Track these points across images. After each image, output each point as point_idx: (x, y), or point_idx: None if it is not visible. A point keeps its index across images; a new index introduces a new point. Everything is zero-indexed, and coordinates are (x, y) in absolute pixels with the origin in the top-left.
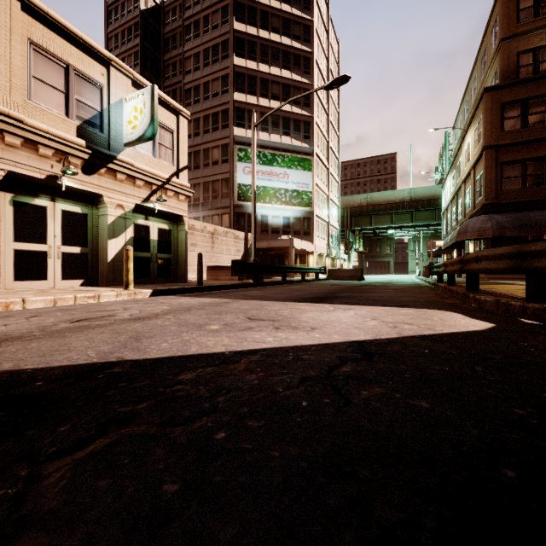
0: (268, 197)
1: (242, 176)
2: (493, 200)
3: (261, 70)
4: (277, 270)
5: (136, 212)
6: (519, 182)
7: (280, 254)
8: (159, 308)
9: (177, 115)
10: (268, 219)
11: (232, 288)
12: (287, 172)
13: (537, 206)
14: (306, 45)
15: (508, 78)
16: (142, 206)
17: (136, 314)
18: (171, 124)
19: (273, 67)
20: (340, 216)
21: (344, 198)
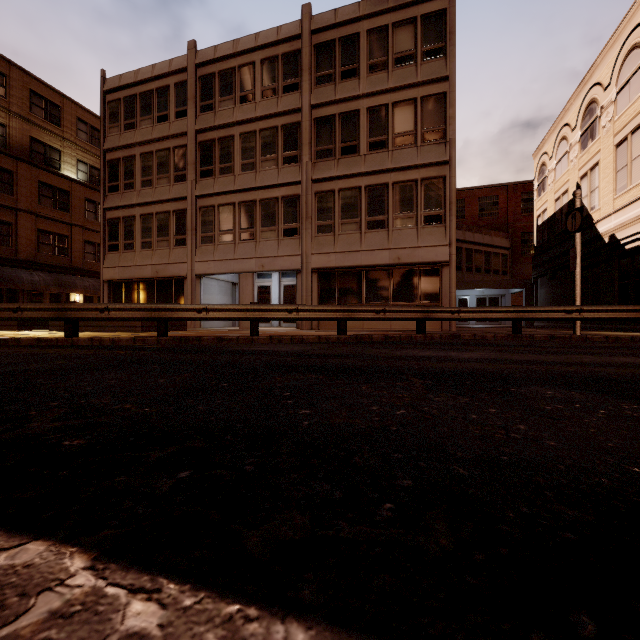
0: None
1: None
2: None
3: None
4: None
5: None
6: None
7: None
8: None
9: None
10: None
11: None
12: None
13: None
14: None
15: None
16: None
17: None
18: None
19: None
20: None
21: None
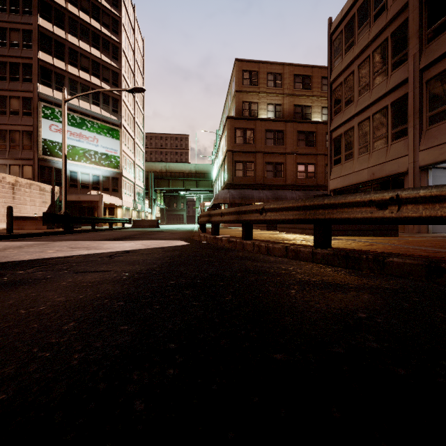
0: (77, 156)
1: (49, 132)
2: (231, 181)
3: (70, 40)
4: (87, 221)
5: None
6: (243, 173)
7: (89, 206)
8: None
9: None
10: (77, 175)
11: (44, 236)
12: (97, 137)
13: (249, 187)
14: (115, 35)
15: (239, 114)
16: None
17: None
18: None
19: (82, 42)
20: (146, 177)
21: (148, 164)
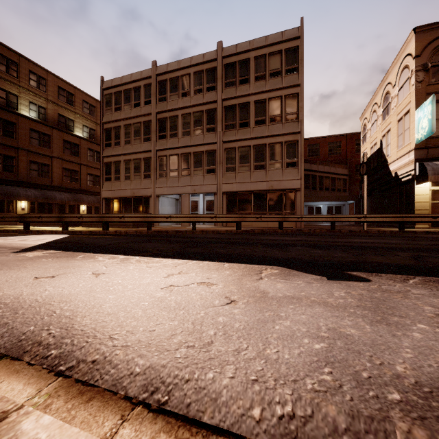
0: None
1: None
2: None
3: None
4: None
5: None
6: (1, 167)
7: None
8: None
9: None
10: None
11: None
12: None
13: (11, 183)
14: None
15: None
16: None
17: None
18: None
19: None
20: None
21: None
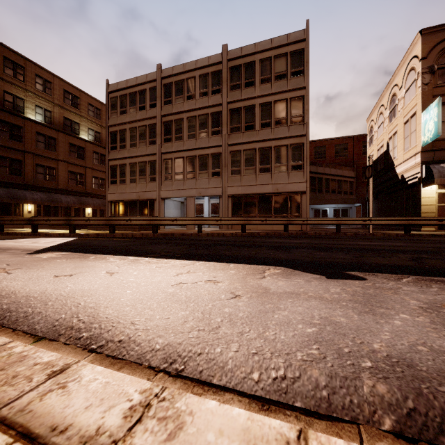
0: None
1: None
2: None
3: None
4: None
5: None
6: (8, 170)
7: None
8: None
9: None
10: None
11: None
12: None
13: (17, 186)
14: None
15: None
16: None
17: None
18: None
19: None
20: None
21: None
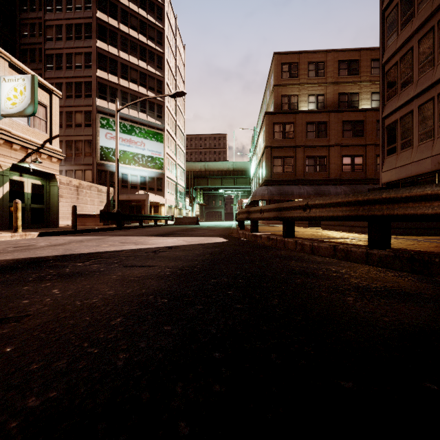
0: (127, 159)
1: (105, 140)
2: (269, 177)
3: (121, 56)
4: (136, 218)
5: (12, 170)
6: (282, 169)
7: (138, 205)
8: (60, 241)
9: (49, 93)
10: (127, 177)
11: (101, 231)
12: (144, 142)
13: (289, 183)
14: (159, 46)
15: (277, 109)
16: (18, 165)
17: (49, 244)
18: (45, 100)
19: (132, 57)
20: (186, 177)
21: (189, 164)
